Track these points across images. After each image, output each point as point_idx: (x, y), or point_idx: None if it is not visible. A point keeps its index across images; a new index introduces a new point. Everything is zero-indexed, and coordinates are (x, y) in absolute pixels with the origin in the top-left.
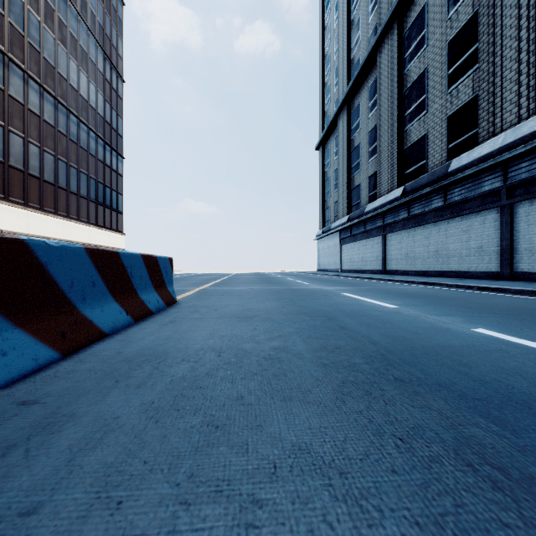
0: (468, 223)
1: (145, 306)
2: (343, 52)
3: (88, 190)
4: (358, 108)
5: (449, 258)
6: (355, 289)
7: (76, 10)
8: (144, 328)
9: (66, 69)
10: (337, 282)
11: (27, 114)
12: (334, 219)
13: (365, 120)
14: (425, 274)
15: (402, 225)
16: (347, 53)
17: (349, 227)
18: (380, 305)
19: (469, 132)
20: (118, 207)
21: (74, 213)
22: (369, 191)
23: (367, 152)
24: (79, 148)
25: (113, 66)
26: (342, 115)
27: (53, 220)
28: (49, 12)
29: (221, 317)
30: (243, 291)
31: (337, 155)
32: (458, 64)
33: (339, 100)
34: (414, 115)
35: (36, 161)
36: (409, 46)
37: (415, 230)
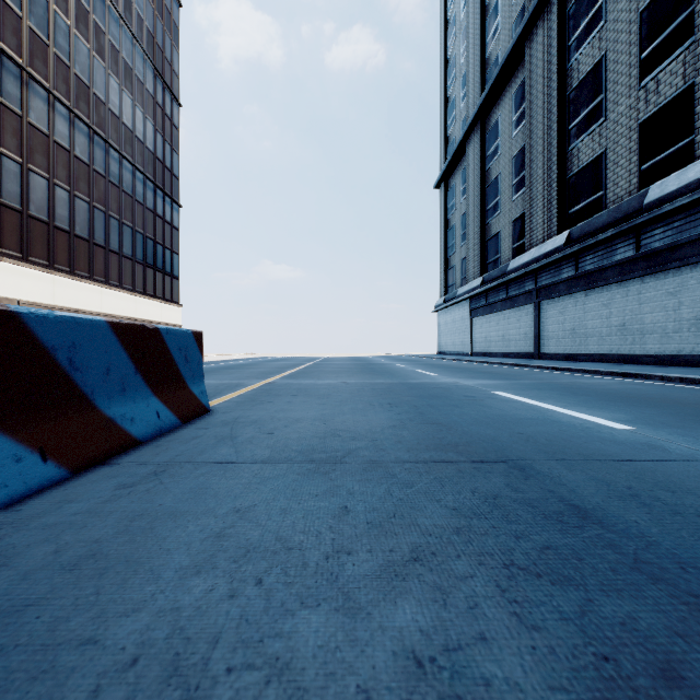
0: (678, 281)
1: (116, 431)
2: (475, 49)
3: (133, 248)
4: (496, 125)
5: (644, 335)
6: (513, 384)
7: (118, 12)
8: (67, 501)
9: (104, 90)
10: (475, 372)
11: (52, 148)
12: (461, 283)
13: (507, 141)
14: (604, 359)
15: (565, 288)
16: (480, 50)
17: (484, 293)
18: (593, 422)
19: (677, 143)
20: (173, 270)
21: (114, 279)
22: (513, 241)
23: (510, 186)
24: (121, 193)
25: (166, 86)
26: (472, 137)
27: (87, 287)
28: (82, 15)
29: (272, 458)
30: (331, 386)
31: (466, 193)
32: (658, 42)
33: (469, 116)
34: (585, 127)
35: (64, 209)
36: (575, 27)
37: (587, 295)
